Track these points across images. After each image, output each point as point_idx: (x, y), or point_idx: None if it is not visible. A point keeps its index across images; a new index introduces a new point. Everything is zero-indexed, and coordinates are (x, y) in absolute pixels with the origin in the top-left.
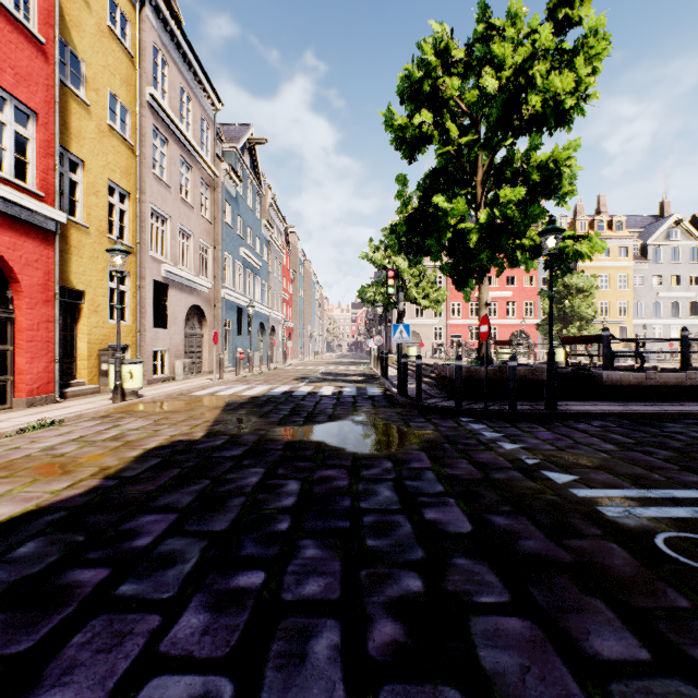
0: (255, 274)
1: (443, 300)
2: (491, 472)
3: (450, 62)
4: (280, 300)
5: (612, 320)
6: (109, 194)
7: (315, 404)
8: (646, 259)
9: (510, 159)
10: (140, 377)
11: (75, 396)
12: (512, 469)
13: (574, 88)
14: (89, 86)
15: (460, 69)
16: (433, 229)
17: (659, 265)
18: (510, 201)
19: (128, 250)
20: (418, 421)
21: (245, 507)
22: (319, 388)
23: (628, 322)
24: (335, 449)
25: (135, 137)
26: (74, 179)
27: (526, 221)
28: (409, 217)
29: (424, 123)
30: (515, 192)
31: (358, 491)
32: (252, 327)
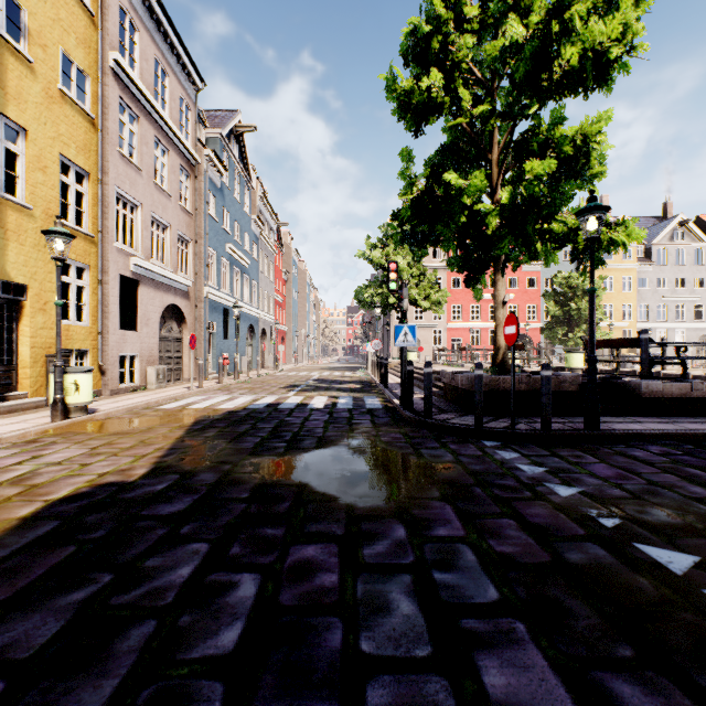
0: (244, 272)
1: (444, 301)
2: (560, 548)
3: (462, 20)
4: (272, 301)
5: (616, 323)
6: (66, 175)
7: (303, 420)
8: (650, 260)
9: (537, 128)
10: (89, 389)
11: (11, 412)
12: (588, 540)
13: (621, 34)
14: (34, 40)
15: (475, 24)
16: (444, 212)
17: (663, 267)
18: (538, 176)
19: (86, 239)
20: (431, 447)
21: (145, 657)
22: (309, 399)
23: (633, 325)
24: (322, 500)
25: (96, 109)
26: (12, 149)
27: (558, 201)
28: (415, 198)
29: (433, 87)
30: (545, 165)
31: (355, 601)
32: (240, 330)
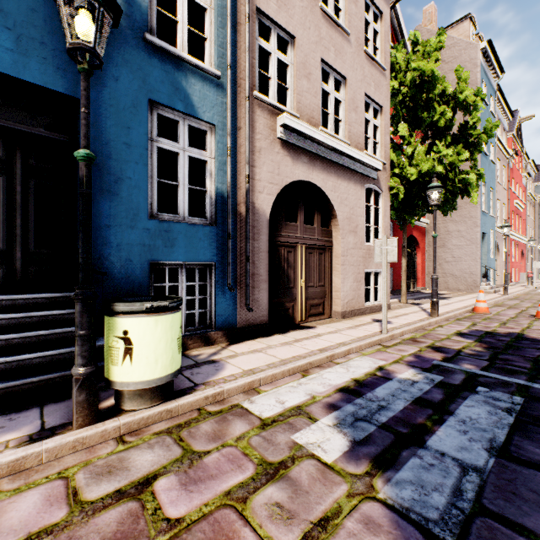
0: None
1: None
2: None
3: None
4: None
5: None
6: None
7: None
8: None
9: None
10: None
11: None
12: None
13: None
14: None
15: None
16: None
17: None
18: None
19: None
20: None
21: None
22: None
23: None
24: None
25: None
26: None
27: None
28: None
29: None
30: None
31: None
32: None
